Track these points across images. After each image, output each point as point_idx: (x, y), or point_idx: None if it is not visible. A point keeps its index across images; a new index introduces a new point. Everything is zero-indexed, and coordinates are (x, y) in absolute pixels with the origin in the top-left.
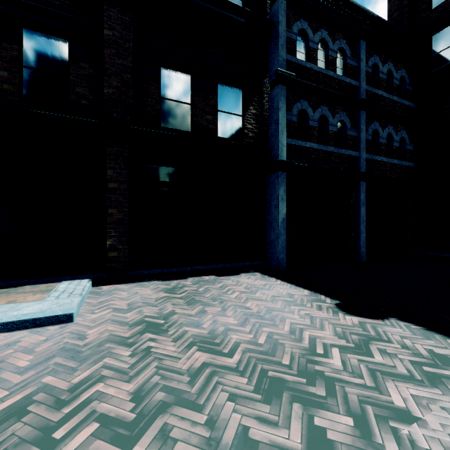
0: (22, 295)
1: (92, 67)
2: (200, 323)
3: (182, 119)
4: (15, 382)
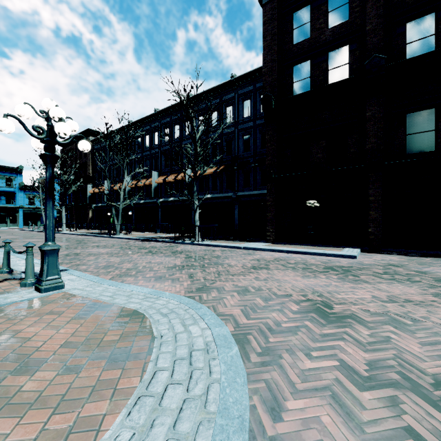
0: (331, 249)
1: (359, 136)
2: (421, 269)
3: (425, 143)
4: (345, 264)
